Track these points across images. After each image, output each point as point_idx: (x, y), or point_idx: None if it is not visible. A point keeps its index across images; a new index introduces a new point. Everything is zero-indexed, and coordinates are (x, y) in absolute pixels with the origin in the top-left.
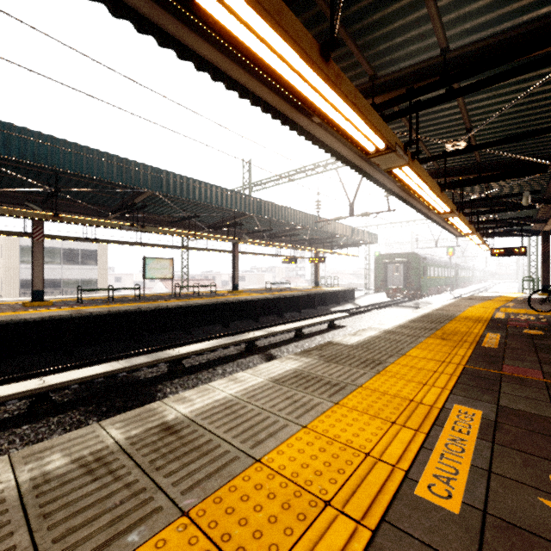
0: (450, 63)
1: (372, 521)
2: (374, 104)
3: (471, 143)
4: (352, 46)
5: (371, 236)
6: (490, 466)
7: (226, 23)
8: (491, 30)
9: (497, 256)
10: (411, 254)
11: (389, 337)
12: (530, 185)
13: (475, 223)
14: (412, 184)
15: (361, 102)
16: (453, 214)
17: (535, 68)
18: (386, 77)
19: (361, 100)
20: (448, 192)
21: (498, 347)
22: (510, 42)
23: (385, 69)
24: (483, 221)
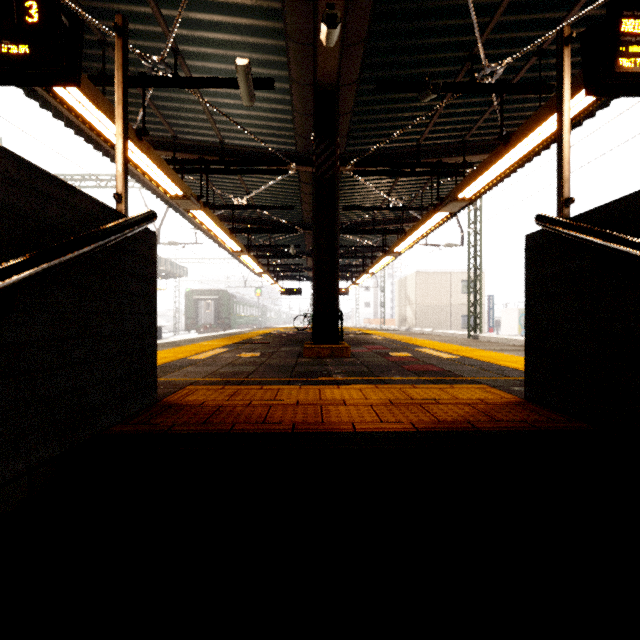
0: (226, 151)
1: (166, 362)
2: (176, 159)
3: (251, 202)
4: (158, 114)
5: (181, 269)
6: (221, 354)
7: (74, 106)
8: (247, 143)
9: (285, 294)
10: (222, 291)
11: (189, 340)
12: (296, 241)
13: (269, 265)
14: (207, 224)
15: (164, 165)
16: (243, 253)
17: (269, 174)
18: (185, 141)
19: (164, 164)
20: (245, 236)
21: (258, 339)
22: (256, 155)
23: (184, 135)
24: (274, 265)
